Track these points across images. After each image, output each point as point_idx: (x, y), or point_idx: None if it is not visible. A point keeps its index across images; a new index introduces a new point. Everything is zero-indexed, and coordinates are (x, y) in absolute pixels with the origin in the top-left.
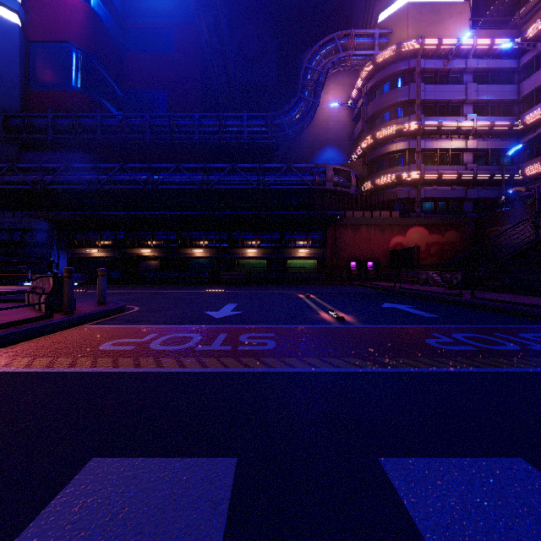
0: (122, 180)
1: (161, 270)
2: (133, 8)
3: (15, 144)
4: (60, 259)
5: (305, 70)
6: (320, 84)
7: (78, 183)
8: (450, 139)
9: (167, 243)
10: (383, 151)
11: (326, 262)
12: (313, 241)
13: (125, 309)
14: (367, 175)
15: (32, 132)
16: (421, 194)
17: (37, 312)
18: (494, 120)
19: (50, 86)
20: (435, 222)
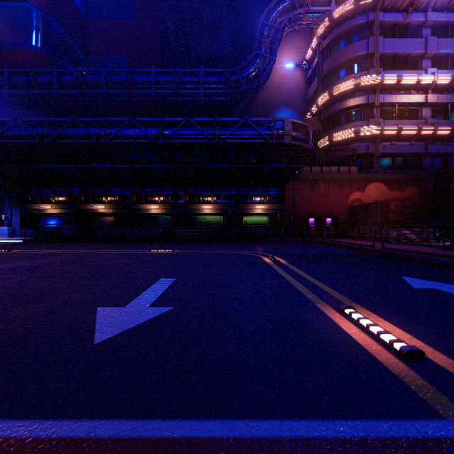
0: (75, 134)
1: (112, 226)
2: None
3: None
4: (13, 215)
5: (261, 27)
6: (277, 40)
7: (29, 137)
8: (408, 93)
9: (122, 199)
10: (340, 107)
11: (283, 218)
12: (270, 197)
13: None
14: (322, 132)
15: None
16: (380, 149)
17: None
18: None
19: (9, 45)
20: (395, 178)
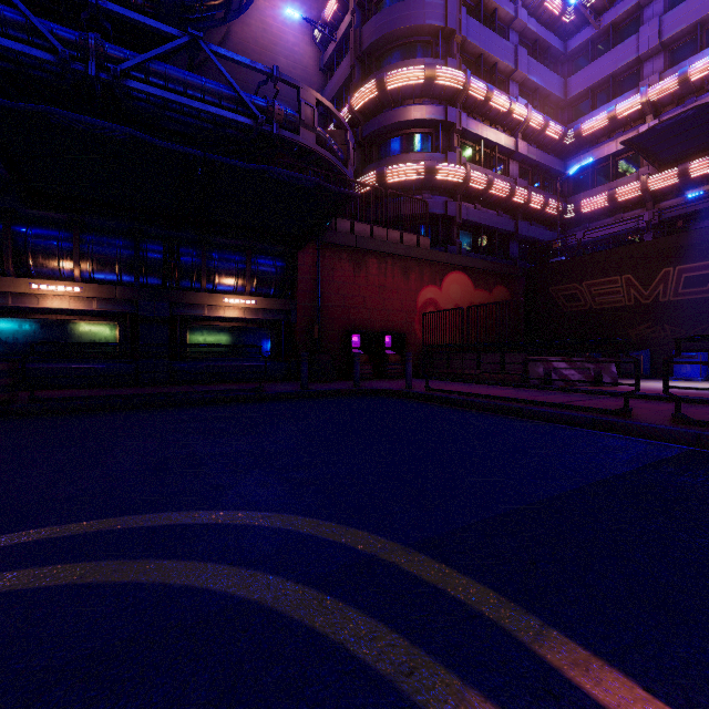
0: None
1: None
2: None
3: None
4: None
5: None
6: None
7: None
8: (495, 128)
9: None
10: (398, 117)
11: (294, 334)
12: (261, 279)
13: None
14: (360, 166)
15: None
16: (463, 213)
17: None
18: (549, 117)
19: None
20: (483, 268)
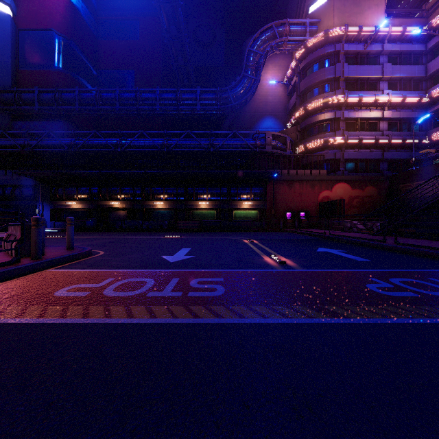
0: (96, 144)
1: (127, 219)
2: (106, 3)
3: (7, 115)
4: (44, 209)
5: (248, 53)
6: (261, 64)
7: (59, 147)
8: (369, 110)
9: (133, 197)
10: (313, 120)
11: (266, 212)
12: (255, 195)
13: (91, 254)
14: (299, 140)
15: (21, 104)
16: (345, 156)
17: (9, 257)
18: (406, 94)
19: (36, 66)
20: (357, 179)
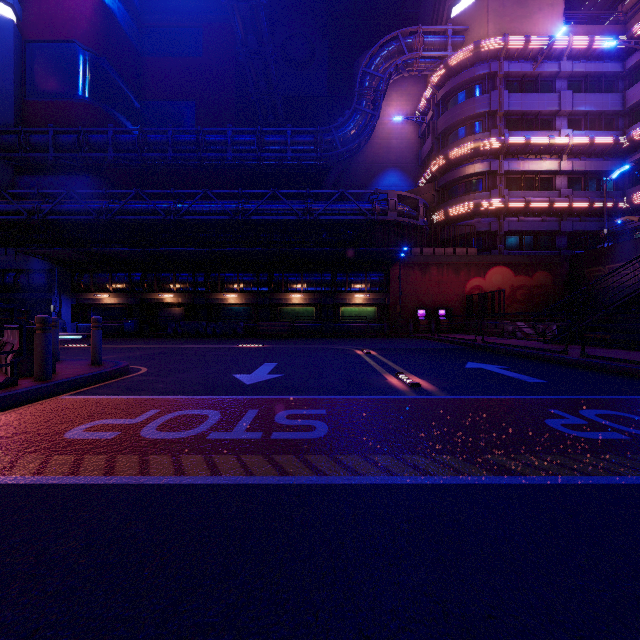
0: (139, 209)
1: (185, 319)
2: (153, 3)
3: (9, 166)
4: (62, 306)
5: (362, 75)
6: (381, 92)
7: (84, 213)
8: (539, 159)
9: (194, 287)
10: (457, 174)
11: (388, 310)
12: (372, 284)
13: (128, 371)
14: (437, 204)
15: (29, 151)
16: (504, 227)
17: (2, 376)
18: (594, 136)
19: (51, 96)
20: (522, 261)
